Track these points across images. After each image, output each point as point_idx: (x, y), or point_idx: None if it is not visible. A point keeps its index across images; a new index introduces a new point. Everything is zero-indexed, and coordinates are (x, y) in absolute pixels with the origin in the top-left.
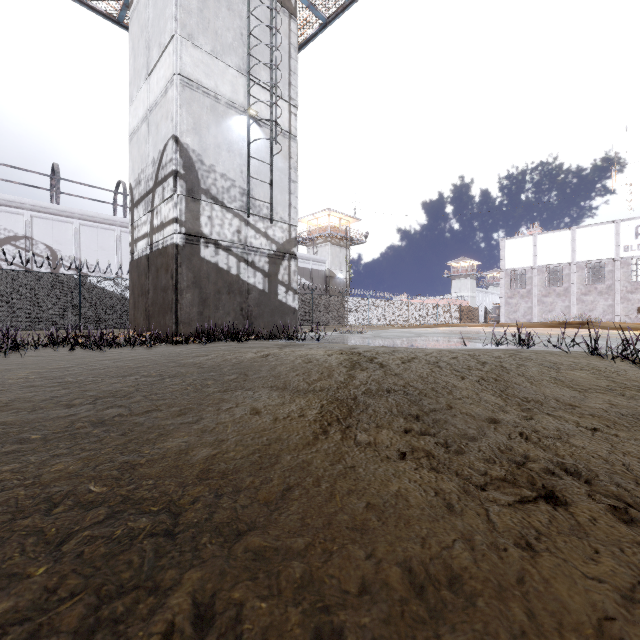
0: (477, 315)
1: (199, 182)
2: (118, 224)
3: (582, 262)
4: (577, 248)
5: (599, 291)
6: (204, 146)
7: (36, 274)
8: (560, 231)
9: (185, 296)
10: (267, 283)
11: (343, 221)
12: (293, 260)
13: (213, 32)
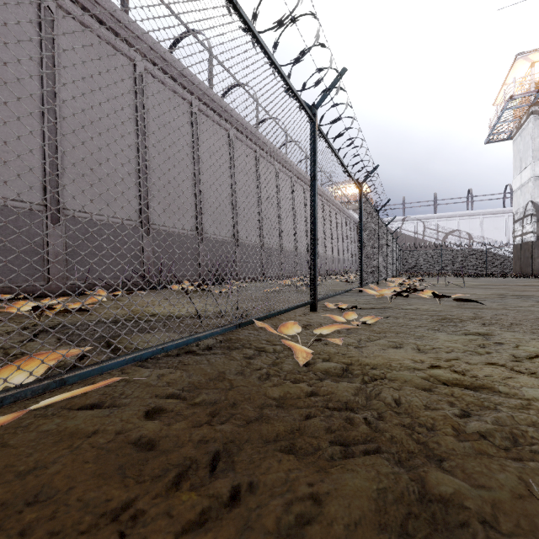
0: None
1: None
2: (506, 212)
3: None
4: None
5: None
6: None
7: (467, 250)
8: None
9: (536, 260)
10: None
11: None
12: None
13: None
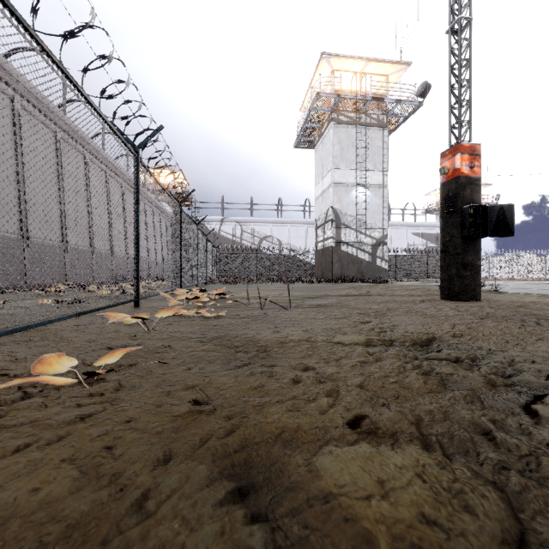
0: None
1: (340, 221)
2: (306, 223)
3: None
4: None
5: None
6: (342, 206)
7: (278, 255)
8: None
9: (335, 265)
10: (370, 258)
11: None
12: (385, 246)
13: (346, 159)
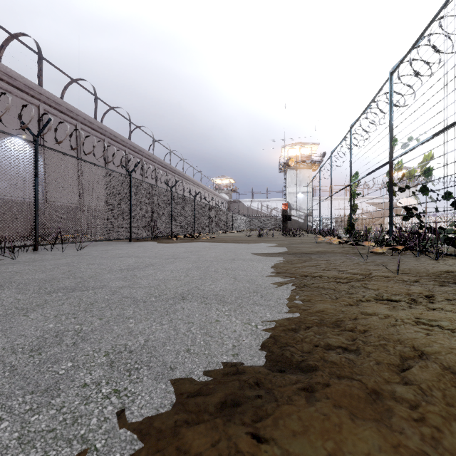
0: None
1: (291, 207)
2: None
3: None
4: None
5: None
6: (292, 201)
7: (276, 218)
8: None
9: (289, 224)
10: (304, 221)
11: None
12: (310, 216)
13: (293, 183)
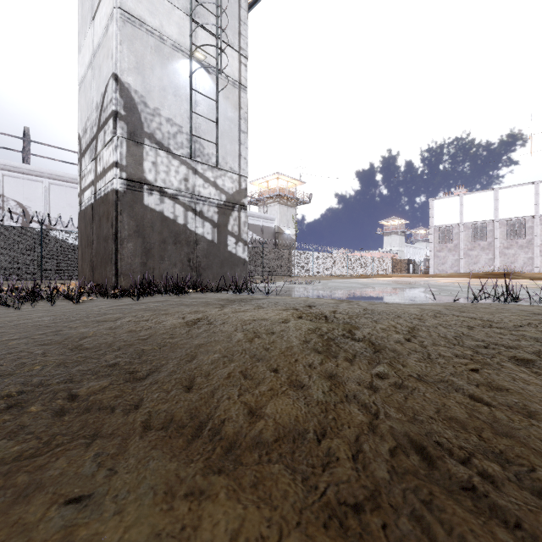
0: (406, 267)
1: (142, 125)
2: None
3: (504, 219)
4: (500, 207)
5: (520, 245)
6: (148, 87)
7: None
8: (484, 192)
9: (126, 246)
10: (216, 234)
11: (290, 184)
12: (243, 211)
13: None
